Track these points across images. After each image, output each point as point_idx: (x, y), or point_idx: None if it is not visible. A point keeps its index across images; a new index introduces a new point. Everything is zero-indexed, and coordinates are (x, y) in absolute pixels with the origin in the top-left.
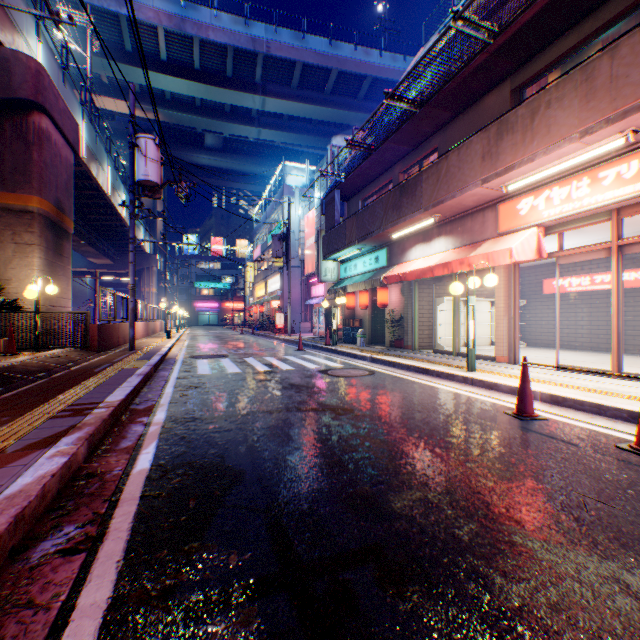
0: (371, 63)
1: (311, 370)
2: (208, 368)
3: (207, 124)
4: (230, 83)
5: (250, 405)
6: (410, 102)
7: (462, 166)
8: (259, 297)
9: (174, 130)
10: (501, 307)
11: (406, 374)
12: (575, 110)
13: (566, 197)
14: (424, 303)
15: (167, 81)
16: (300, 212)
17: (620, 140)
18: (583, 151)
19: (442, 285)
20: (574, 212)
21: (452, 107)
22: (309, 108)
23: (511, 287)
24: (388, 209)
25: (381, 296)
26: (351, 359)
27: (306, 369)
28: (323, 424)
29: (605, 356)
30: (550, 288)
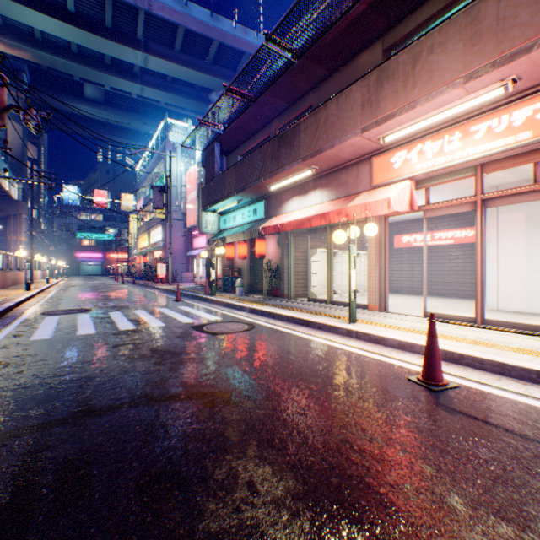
0: (249, 42)
1: (184, 326)
2: (52, 329)
3: (85, 72)
4: (110, 33)
5: (73, 398)
6: (290, 49)
7: (342, 115)
8: (143, 248)
9: (48, 75)
10: (373, 257)
11: (287, 327)
12: (460, 54)
13: (439, 151)
14: (299, 254)
15: (35, 17)
16: (182, 168)
17: (499, 89)
18: (462, 101)
19: (315, 238)
20: (446, 165)
21: (328, 63)
22: (192, 73)
23: (382, 239)
24: (267, 160)
25: (259, 247)
26: (230, 310)
27: (179, 325)
28: (180, 435)
29: (446, 300)
30: (400, 243)
